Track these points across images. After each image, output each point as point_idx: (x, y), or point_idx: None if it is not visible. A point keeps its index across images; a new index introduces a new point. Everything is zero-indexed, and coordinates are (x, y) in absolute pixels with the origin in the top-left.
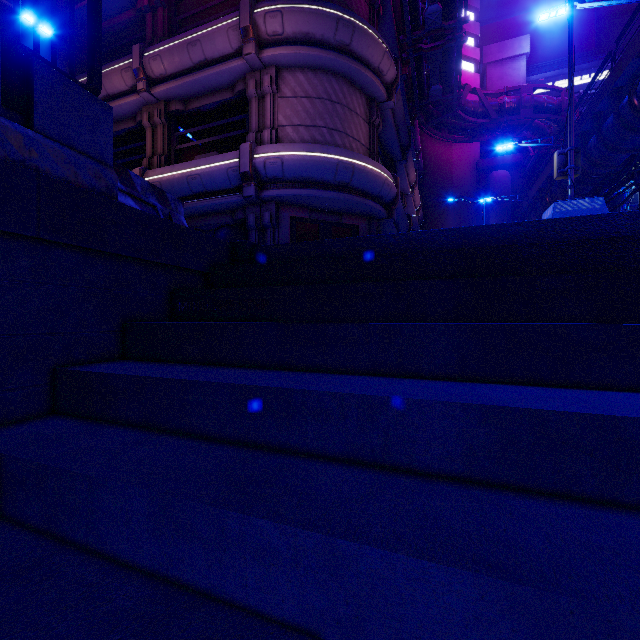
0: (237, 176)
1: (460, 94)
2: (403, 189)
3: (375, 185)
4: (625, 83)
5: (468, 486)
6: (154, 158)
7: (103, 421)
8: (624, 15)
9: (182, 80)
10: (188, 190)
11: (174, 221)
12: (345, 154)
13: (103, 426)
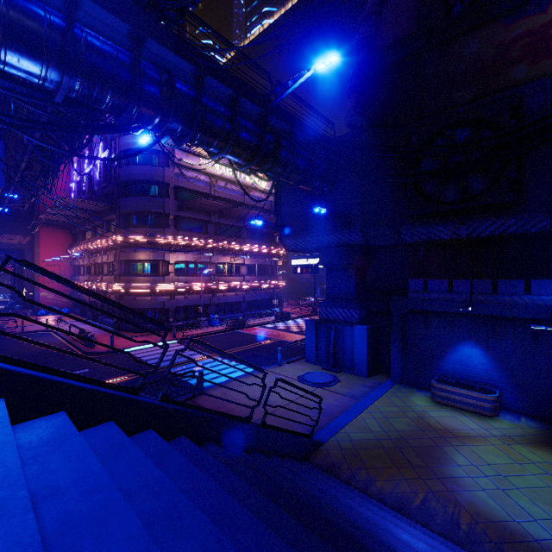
0: None
1: None
2: None
3: None
4: None
5: None
6: None
7: None
8: None
9: None
10: None
11: None
12: None
13: None
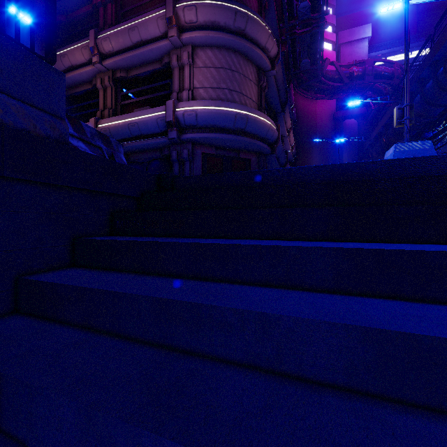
0: (164, 124)
1: (322, 65)
2: (282, 132)
3: (263, 130)
4: (441, 57)
5: (350, 397)
6: (105, 111)
7: (53, 321)
8: (437, 10)
9: (125, 55)
10: (129, 134)
11: (115, 158)
12: (241, 108)
13: (52, 326)
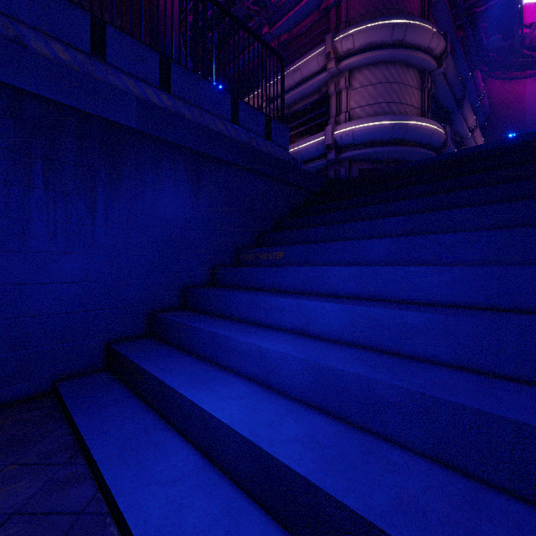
0: (323, 148)
1: (522, 36)
2: (461, 134)
3: (425, 136)
4: None
5: None
6: None
7: None
8: None
9: (288, 95)
10: None
11: None
12: (399, 118)
13: None
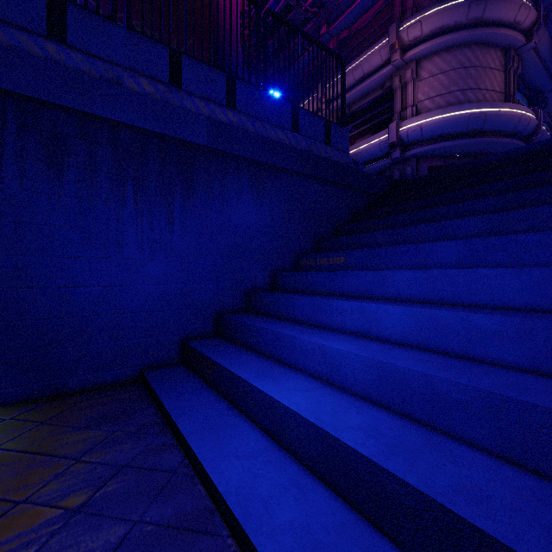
0: (386, 146)
1: None
2: None
3: (509, 123)
4: None
5: None
6: None
7: None
8: None
9: (348, 94)
10: None
11: None
12: (477, 107)
13: None
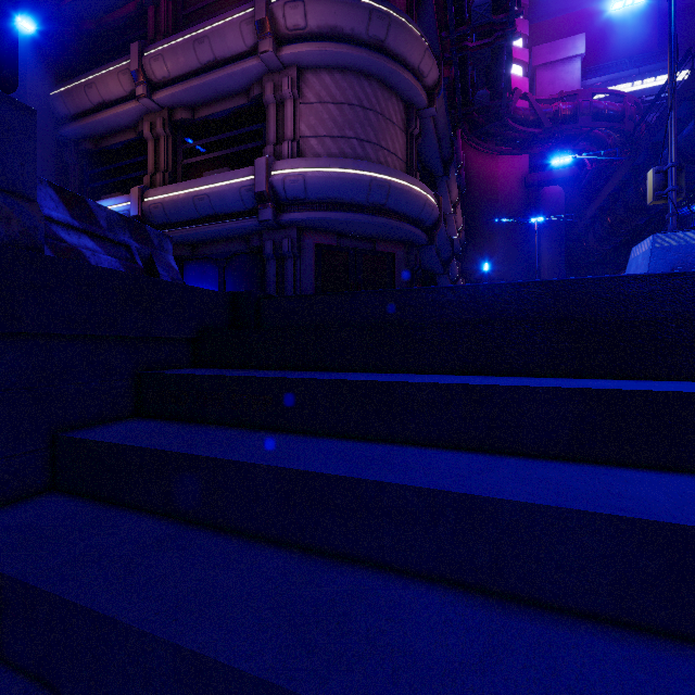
0: (251, 196)
1: (510, 100)
2: (444, 208)
3: (414, 206)
4: None
5: None
6: (156, 175)
7: None
8: (690, 11)
9: (188, 84)
10: (195, 213)
11: (157, 263)
12: (379, 170)
13: None
